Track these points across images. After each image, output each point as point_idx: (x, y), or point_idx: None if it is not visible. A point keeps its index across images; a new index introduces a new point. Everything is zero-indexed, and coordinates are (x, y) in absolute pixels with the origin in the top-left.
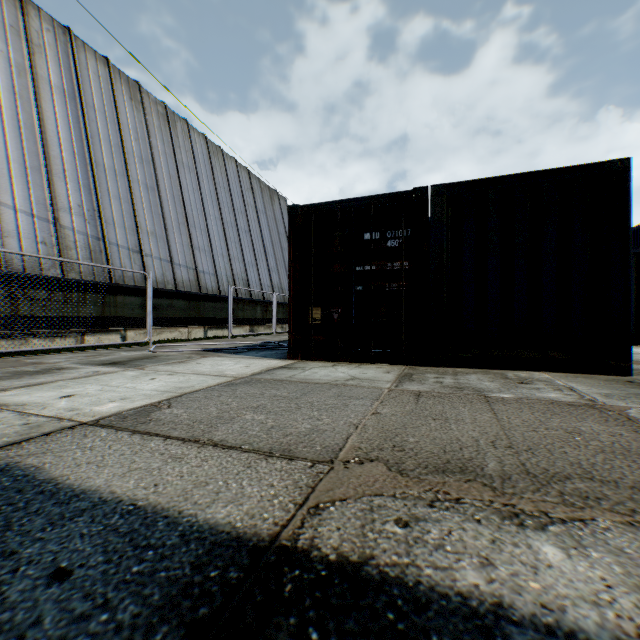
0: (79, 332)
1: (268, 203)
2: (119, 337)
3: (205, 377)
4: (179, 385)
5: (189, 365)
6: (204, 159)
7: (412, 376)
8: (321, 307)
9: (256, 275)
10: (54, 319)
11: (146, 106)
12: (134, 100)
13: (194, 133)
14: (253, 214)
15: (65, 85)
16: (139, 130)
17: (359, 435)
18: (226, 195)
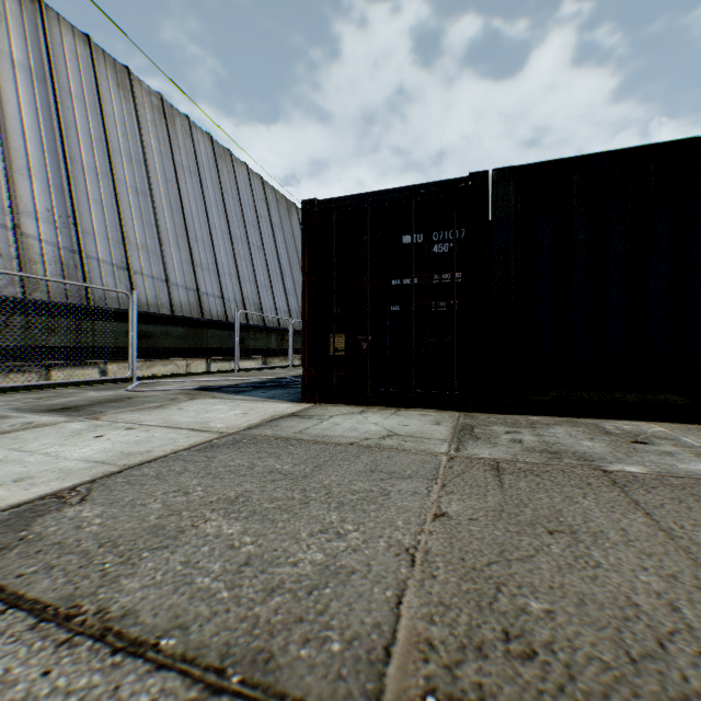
0: (43, 366)
1: (285, 216)
2: (97, 371)
3: (177, 433)
4: (130, 449)
5: (166, 412)
6: (209, 162)
7: (474, 430)
8: (345, 333)
9: (270, 298)
10: (12, 349)
11: (137, 96)
12: (122, 88)
13: (197, 132)
14: (267, 228)
15: (32, 63)
16: (128, 124)
17: (421, 588)
18: (235, 205)
